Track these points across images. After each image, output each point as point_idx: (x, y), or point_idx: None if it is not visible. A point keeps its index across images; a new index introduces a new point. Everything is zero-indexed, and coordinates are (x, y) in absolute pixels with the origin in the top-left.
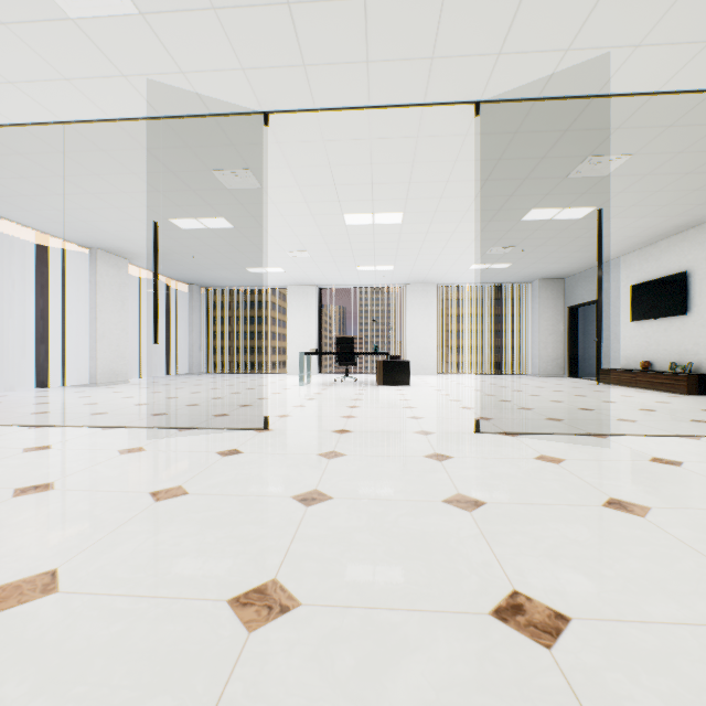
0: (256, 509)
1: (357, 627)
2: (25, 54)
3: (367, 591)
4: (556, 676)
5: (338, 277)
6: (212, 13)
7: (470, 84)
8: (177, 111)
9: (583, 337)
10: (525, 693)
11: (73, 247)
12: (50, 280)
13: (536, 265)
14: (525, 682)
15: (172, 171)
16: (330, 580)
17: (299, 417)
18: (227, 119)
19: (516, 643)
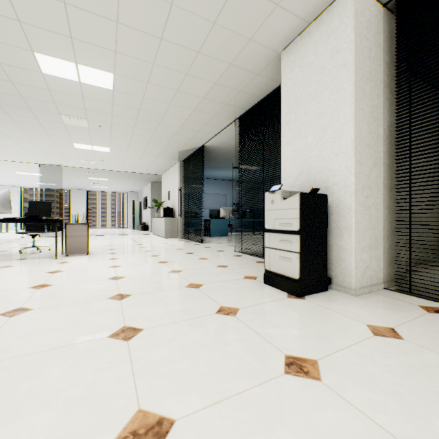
0: None
1: None
2: None
3: None
4: None
5: (29, 185)
6: None
7: (35, 162)
8: None
9: None
10: None
11: None
12: None
13: (119, 188)
14: None
15: None
16: None
17: None
18: None
19: None
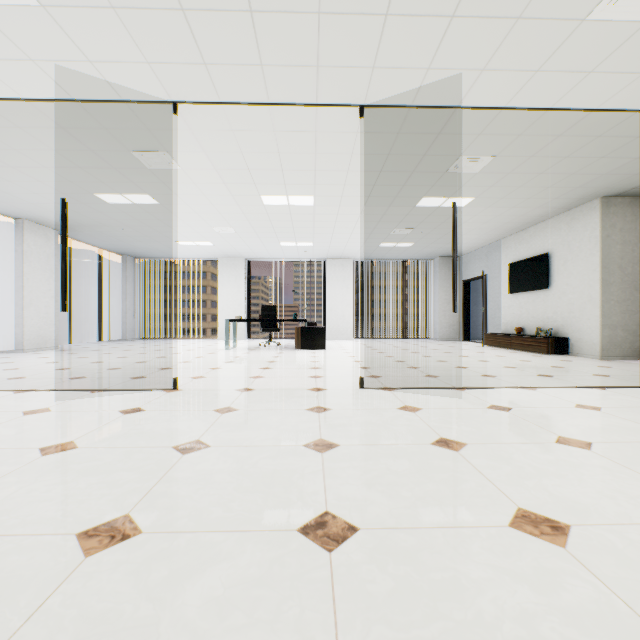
0: (136, 458)
1: (183, 546)
2: None
3: (204, 519)
4: (325, 571)
5: (264, 251)
6: (112, 12)
7: (353, 90)
8: (89, 96)
9: (474, 306)
10: (295, 584)
11: None
12: None
13: (435, 244)
14: (299, 576)
15: (92, 150)
16: (176, 513)
17: (211, 378)
18: (140, 106)
19: (307, 550)
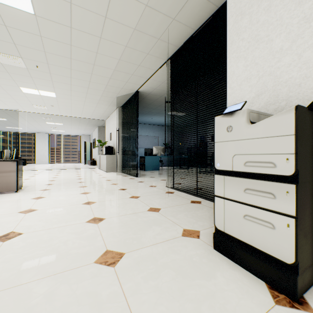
0: None
1: None
2: None
3: None
4: None
5: (0, 128)
6: None
7: None
8: None
9: None
10: None
11: None
12: None
13: (73, 131)
14: None
15: None
16: None
17: None
18: None
19: None
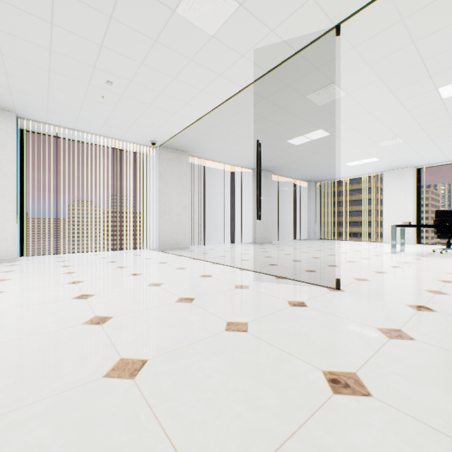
0: (283, 370)
1: None
2: (202, 71)
3: None
4: None
5: (437, 155)
6: None
7: None
8: (275, 63)
9: None
10: None
11: (246, 170)
12: (237, 189)
13: None
14: None
15: (281, 107)
16: None
17: (375, 283)
18: (308, 49)
19: None
